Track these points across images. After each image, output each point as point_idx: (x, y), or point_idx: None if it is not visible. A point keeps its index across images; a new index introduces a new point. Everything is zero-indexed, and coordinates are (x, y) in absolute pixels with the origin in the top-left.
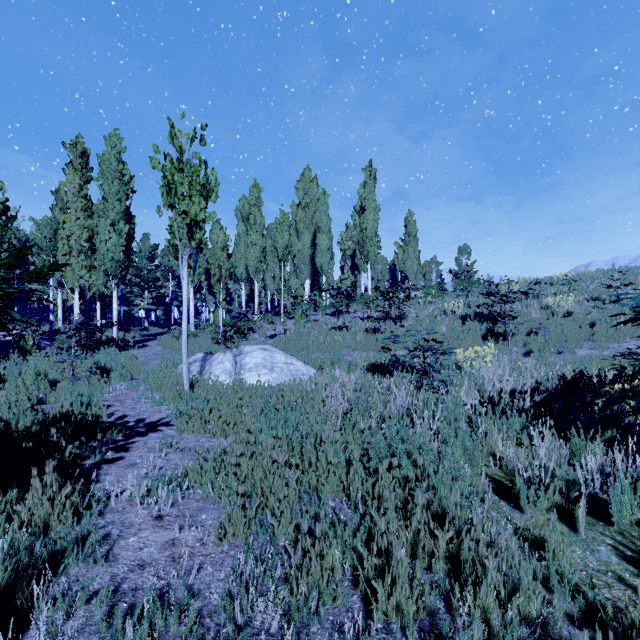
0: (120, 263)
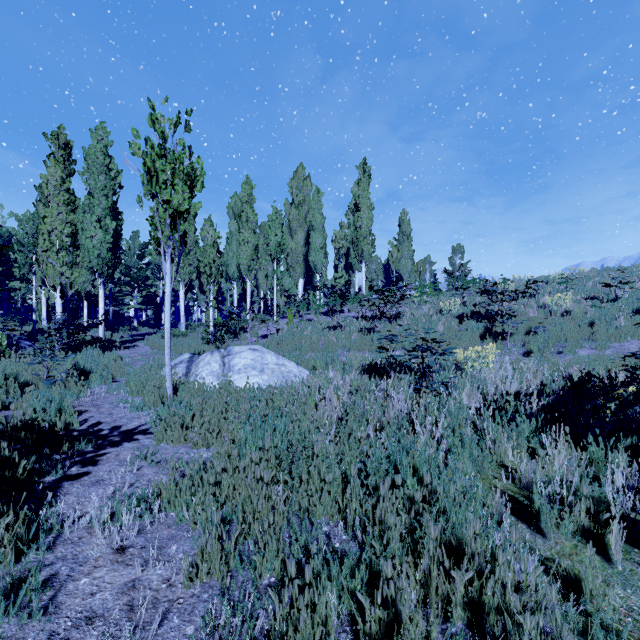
0: (107, 261)
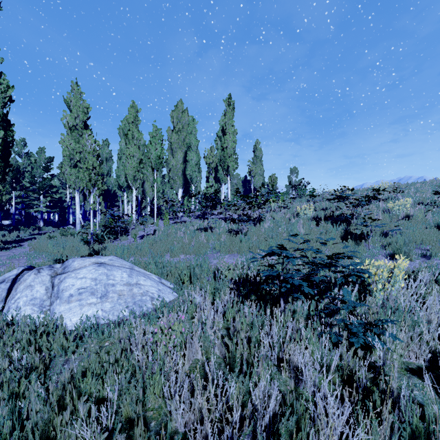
0: None
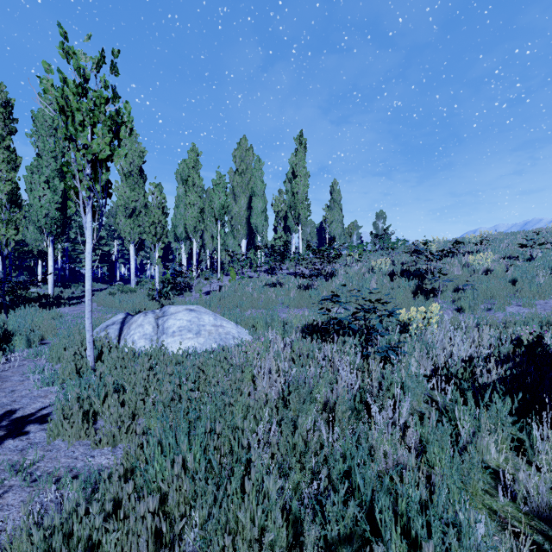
0: (55, 220)
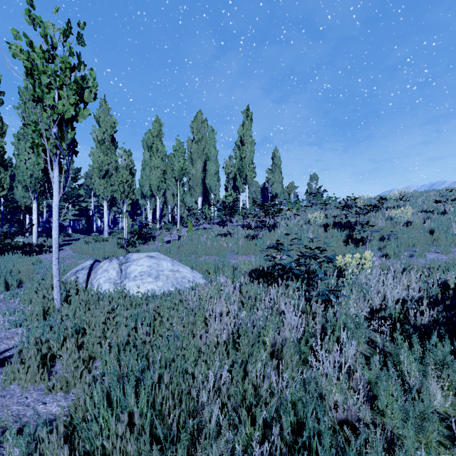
0: (39, 180)
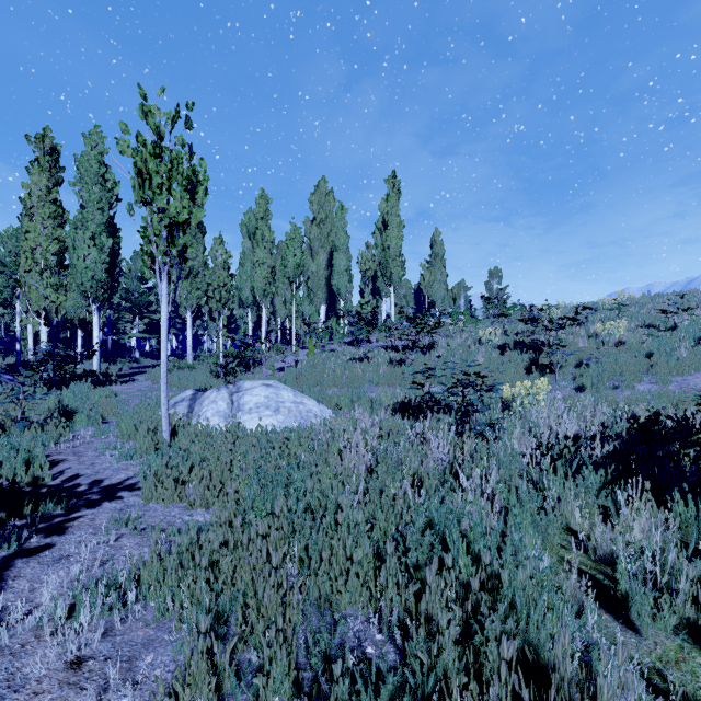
0: (102, 283)
